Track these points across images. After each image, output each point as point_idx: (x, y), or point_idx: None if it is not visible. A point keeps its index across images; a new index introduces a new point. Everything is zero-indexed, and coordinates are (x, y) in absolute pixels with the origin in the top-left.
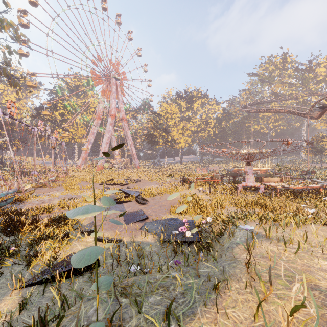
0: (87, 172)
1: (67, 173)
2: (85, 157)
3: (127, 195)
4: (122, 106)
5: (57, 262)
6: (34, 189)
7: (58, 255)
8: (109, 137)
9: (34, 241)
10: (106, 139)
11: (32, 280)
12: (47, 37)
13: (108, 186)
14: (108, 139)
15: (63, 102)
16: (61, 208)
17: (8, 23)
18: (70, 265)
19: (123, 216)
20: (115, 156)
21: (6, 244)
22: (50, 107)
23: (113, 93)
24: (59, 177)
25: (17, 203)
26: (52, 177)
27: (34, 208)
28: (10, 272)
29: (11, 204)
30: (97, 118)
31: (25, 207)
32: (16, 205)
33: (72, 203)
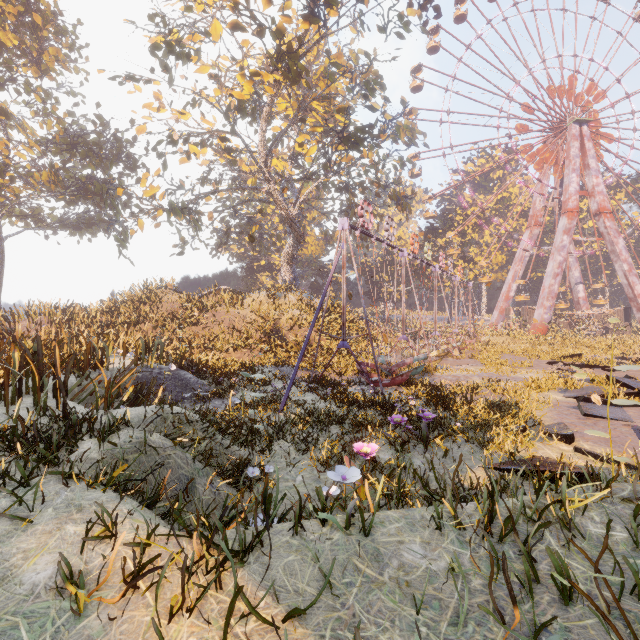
0: (512, 338)
1: (475, 337)
2: (504, 308)
3: (635, 391)
4: (597, 181)
5: (521, 459)
6: (441, 358)
7: (518, 451)
8: (562, 261)
9: (477, 425)
10: (554, 266)
11: (499, 465)
12: (441, 112)
13: (570, 367)
14: (558, 266)
15: (463, 211)
16: (491, 392)
17: (405, 127)
18: (548, 467)
19: (631, 431)
20: (575, 302)
21: (443, 419)
22: (443, 226)
23: (571, 160)
24: (464, 343)
25: (424, 375)
26: (454, 342)
27: (448, 385)
28: (471, 446)
29: (418, 374)
30: (531, 225)
31: (441, 381)
32: (424, 377)
33: (504, 387)
